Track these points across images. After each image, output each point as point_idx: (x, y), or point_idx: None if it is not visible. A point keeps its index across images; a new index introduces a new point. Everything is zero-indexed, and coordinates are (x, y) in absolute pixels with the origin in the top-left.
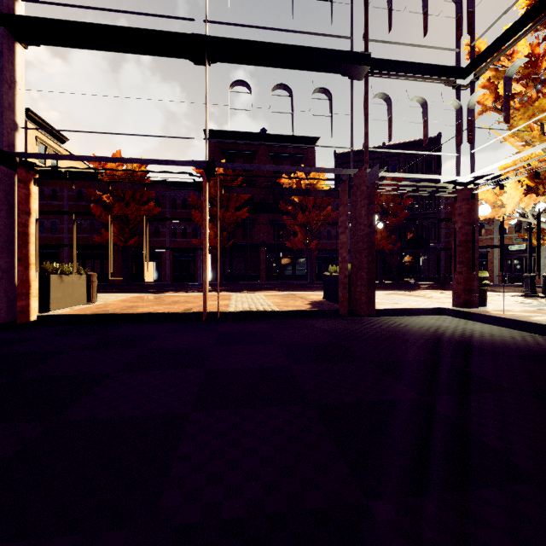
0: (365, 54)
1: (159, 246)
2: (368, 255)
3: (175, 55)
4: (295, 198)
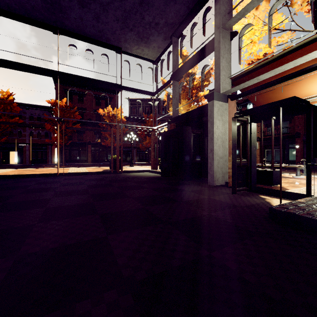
0: (120, 85)
1: (21, 142)
2: (121, 152)
3: (44, 75)
4: (107, 120)
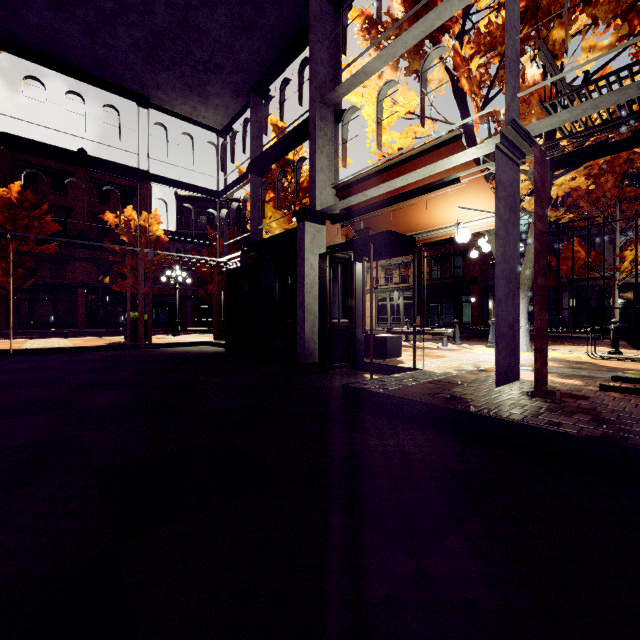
0: (146, 171)
1: None
2: (150, 307)
3: None
4: (124, 238)
